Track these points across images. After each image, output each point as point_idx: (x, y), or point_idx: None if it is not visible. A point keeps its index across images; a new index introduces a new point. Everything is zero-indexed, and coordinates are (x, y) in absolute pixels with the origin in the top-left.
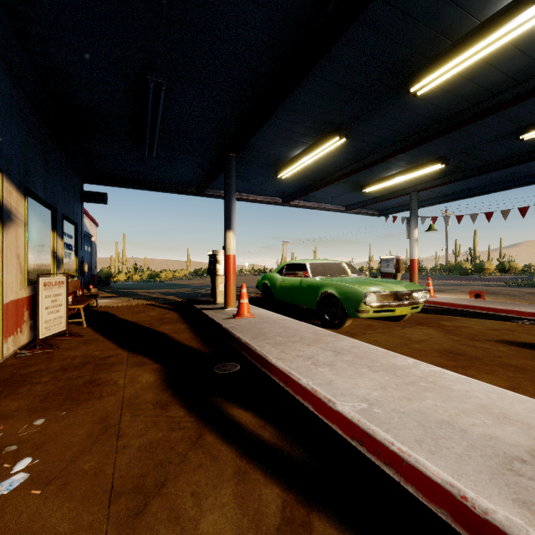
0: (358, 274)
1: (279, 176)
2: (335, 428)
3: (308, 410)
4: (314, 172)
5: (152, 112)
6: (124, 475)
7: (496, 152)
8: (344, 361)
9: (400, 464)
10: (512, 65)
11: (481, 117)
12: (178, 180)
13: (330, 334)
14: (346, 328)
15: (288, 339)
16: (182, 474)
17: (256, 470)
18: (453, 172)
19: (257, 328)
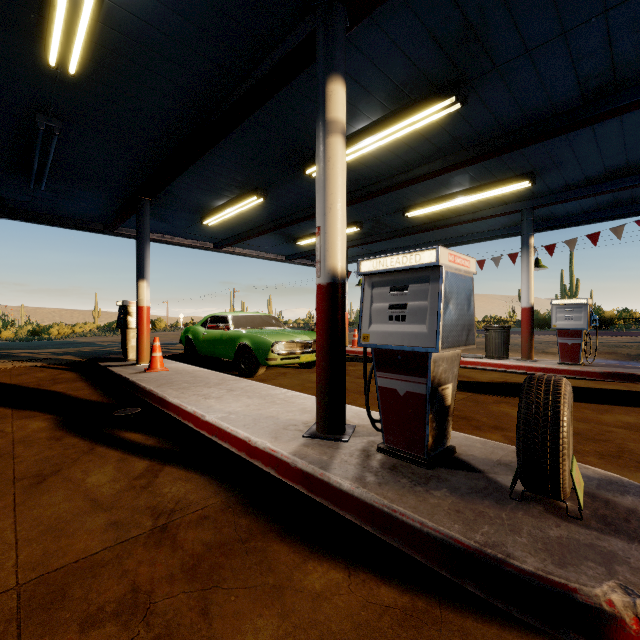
0: (281, 326)
1: (205, 223)
2: (205, 433)
3: (190, 428)
4: (244, 222)
5: (42, 148)
6: (24, 472)
7: (397, 222)
8: (232, 395)
9: (231, 438)
10: (376, 166)
11: (369, 198)
12: (77, 214)
13: (235, 379)
14: (261, 376)
15: (193, 385)
16: (75, 465)
17: (134, 457)
18: (372, 234)
19: (166, 378)
